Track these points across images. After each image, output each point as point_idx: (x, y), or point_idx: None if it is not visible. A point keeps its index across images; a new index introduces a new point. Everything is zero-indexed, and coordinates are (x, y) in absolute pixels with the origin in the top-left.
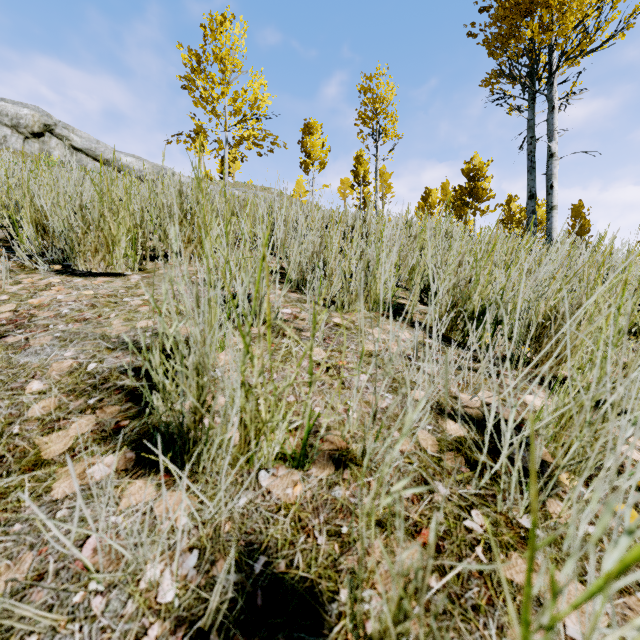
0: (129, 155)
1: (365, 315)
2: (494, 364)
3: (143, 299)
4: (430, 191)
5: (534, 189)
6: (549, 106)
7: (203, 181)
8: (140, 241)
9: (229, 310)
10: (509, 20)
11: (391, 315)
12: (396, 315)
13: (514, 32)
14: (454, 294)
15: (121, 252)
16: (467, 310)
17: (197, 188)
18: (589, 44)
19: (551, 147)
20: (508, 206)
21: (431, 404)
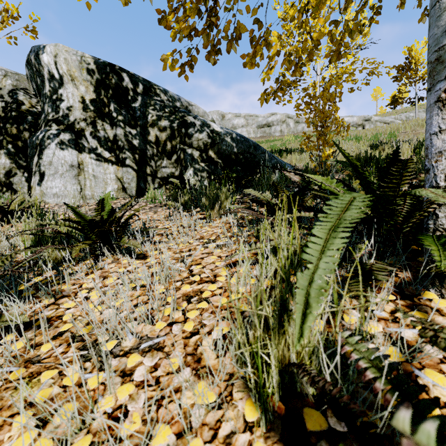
0: (346, 117)
1: None
2: None
3: None
4: None
5: None
6: None
7: None
8: None
9: None
10: None
11: None
12: None
13: None
14: None
15: (424, 127)
16: None
17: None
18: None
19: None
20: None
21: None
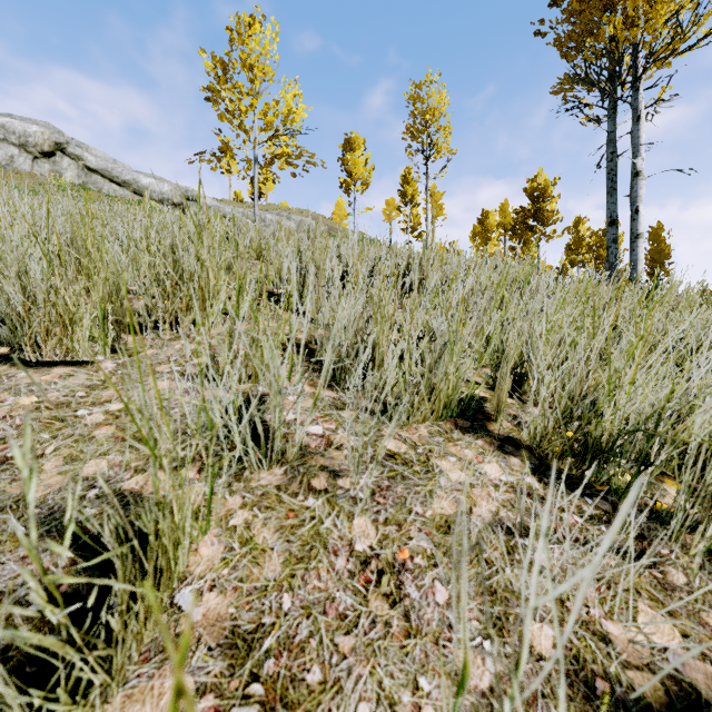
0: (149, 176)
1: (431, 428)
2: (639, 529)
3: (106, 411)
4: (487, 213)
5: (615, 214)
6: (634, 116)
7: (205, 227)
8: (111, 318)
9: (222, 453)
10: (586, 15)
11: (565, 711)
12: (474, 424)
13: (592, 29)
14: (568, 407)
15: (85, 333)
16: (589, 433)
17: (197, 237)
18: (682, 42)
19: (636, 164)
20: (576, 229)
21: (567, 666)
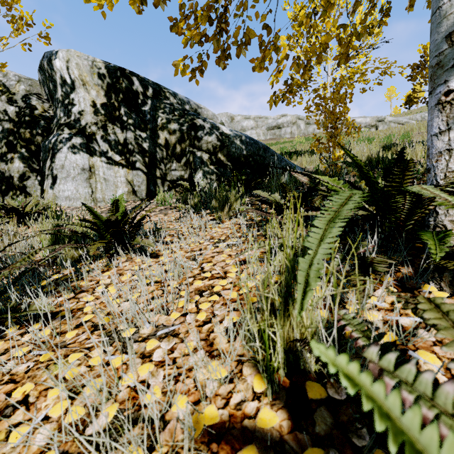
0: (359, 117)
1: None
2: None
3: None
4: None
5: None
6: None
7: None
8: None
9: None
10: None
11: None
12: None
13: None
14: None
15: None
16: None
17: None
18: None
19: None
20: None
21: None
